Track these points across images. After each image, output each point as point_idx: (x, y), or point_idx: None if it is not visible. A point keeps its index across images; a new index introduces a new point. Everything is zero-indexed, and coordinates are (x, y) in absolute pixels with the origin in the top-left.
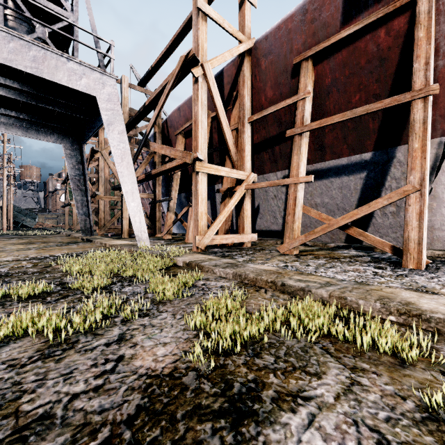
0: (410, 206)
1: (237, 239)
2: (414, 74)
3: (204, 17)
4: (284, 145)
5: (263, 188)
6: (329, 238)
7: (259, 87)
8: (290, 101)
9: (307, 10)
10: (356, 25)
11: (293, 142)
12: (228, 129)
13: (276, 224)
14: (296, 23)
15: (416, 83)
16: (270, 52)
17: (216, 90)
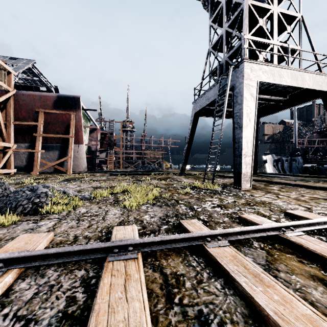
0: (69, 161)
1: (8, 171)
2: (70, 131)
3: None
4: (30, 134)
5: (16, 149)
6: (49, 170)
7: (18, 109)
8: (35, 123)
9: (42, 97)
10: (57, 111)
11: (36, 138)
12: (3, 126)
13: (23, 165)
14: (37, 98)
15: (70, 134)
16: (25, 100)
17: None
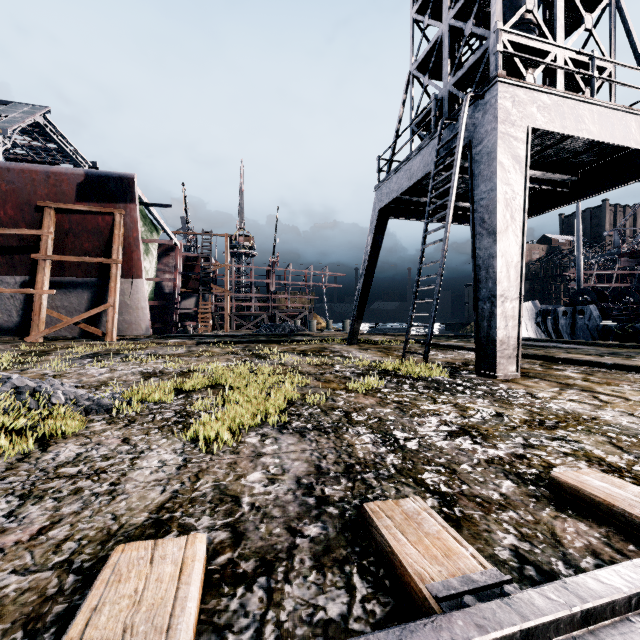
0: (109, 313)
1: None
2: (113, 251)
3: None
4: (26, 257)
5: None
6: (69, 332)
7: None
8: (35, 233)
9: (51, 176)
10: (85, 207)
11: (39, 264)
12: None
13: (12, 323)
14: (41, 179)
15: (114, 256)
16: (13, 183)
17: None
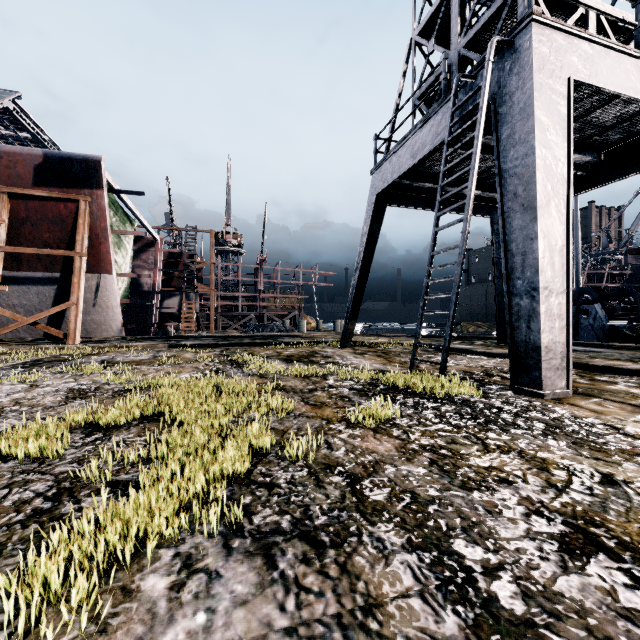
0: (72, 312)
1: None
2: (77, 242)
3: None
4: None
5: None
6: (29, 334)
7: None
8: None
9: (3, 157)
10: (44, 192)
11: None
12: None
13: None
14: None
15: (77, 247)
16: None
17: None
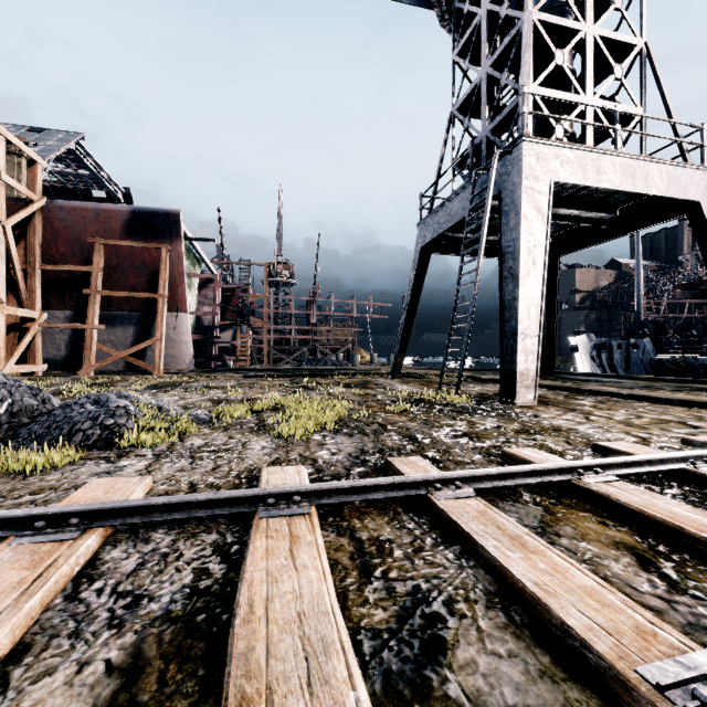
0: (157, 347)
1: (31, 369)
2: (160, 286)
3: (3, 183)
4: (76, 292)
5: (46, 322)
6: (114, 366)
7: (51, 239)
8: (86, 269)
9: (100, 214)
10: (133, 243)
11: (89, 299)
12: (21, 274)
13: (60, 357)
14: (91, 216)
15: (160, 290)
16: (65, 220)
17: (14, 243)
